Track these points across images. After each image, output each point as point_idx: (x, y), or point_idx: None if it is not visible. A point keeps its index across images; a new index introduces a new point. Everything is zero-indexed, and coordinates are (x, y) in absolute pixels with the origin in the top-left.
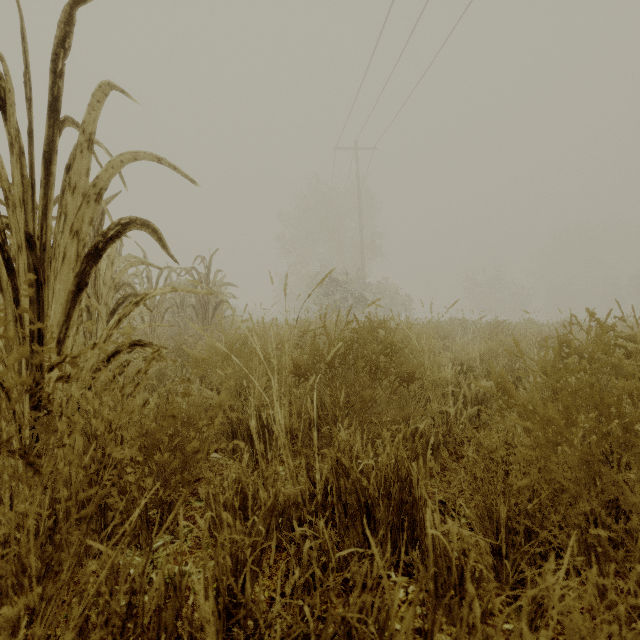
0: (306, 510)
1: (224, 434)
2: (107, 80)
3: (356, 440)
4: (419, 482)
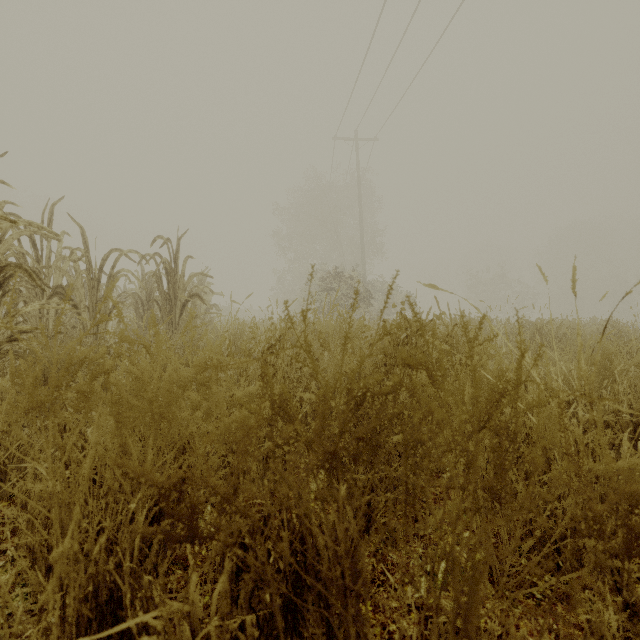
0: None
1: None
2: None
3: None
4: None
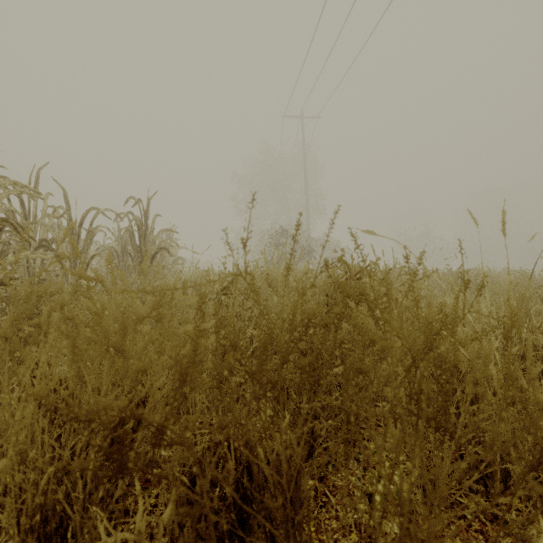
0: None
1: None
2: None
3: None
4: None
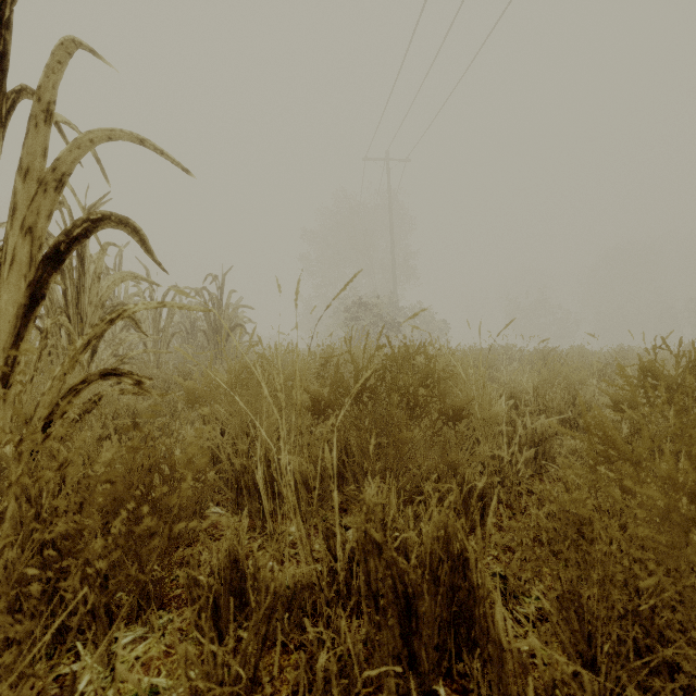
0: (323, 596)
1: (229, 482)
2: (71, 35)
3: (390, 497)
4: (479, 564)
